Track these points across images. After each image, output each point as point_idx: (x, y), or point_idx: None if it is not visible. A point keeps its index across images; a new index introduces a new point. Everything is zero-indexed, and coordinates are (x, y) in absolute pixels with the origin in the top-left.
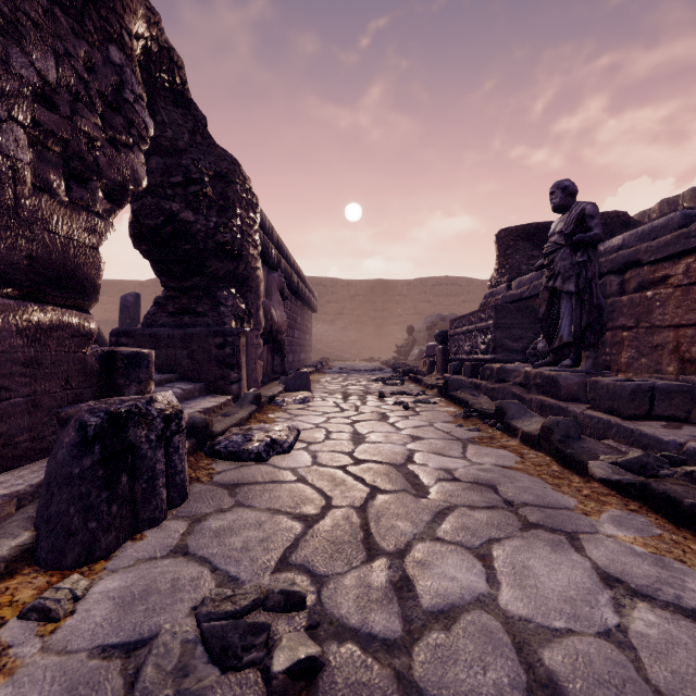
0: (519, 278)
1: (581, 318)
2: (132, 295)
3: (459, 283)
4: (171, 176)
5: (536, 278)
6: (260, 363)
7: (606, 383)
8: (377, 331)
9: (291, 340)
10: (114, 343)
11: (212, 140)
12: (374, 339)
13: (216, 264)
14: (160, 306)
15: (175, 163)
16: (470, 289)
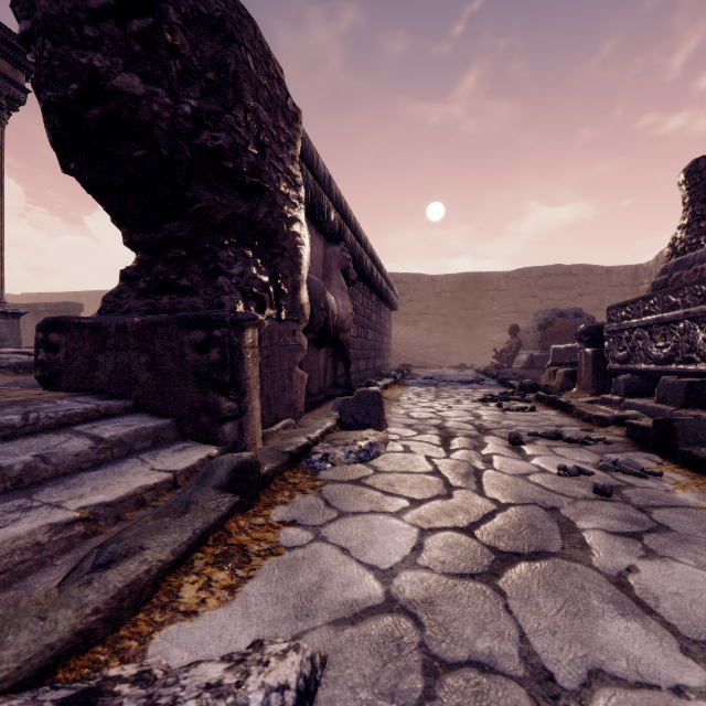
0: None
1: None
2: None
3: (574, 272)
4: None
5: None
6: (301, 376)
7: None
8: (468, 332)
9: (364, 343)
10: (41, 342)
11: None
12: (464, 343)
13: (208, 198)
14: (129, 280)
15: None
16: (589, 279)
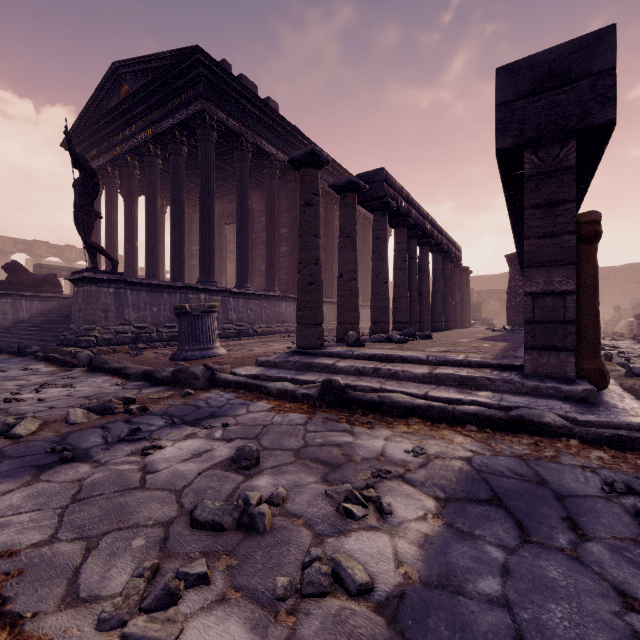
0: None
1: None
2: (476, 302)
3: None
4: None
5: None
6: None
7: None
8: None
9: None
10: None
11: None
12: None
13: None
14: None
15: None
16: None
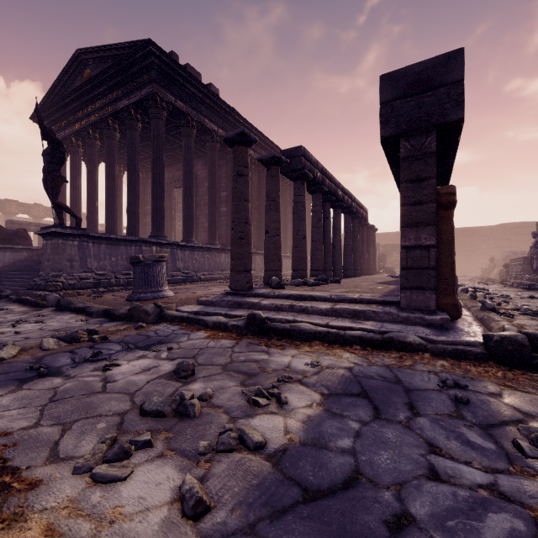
0: None
1: (537, 264)
2: (381, 254)
3: (534, 226)
4: None
5: None
6: None
7: (535, 277)
8: (466, 259)
9: None
10: None
11: None
12: (464, 264)
13: None
14: None
15: None
16: None
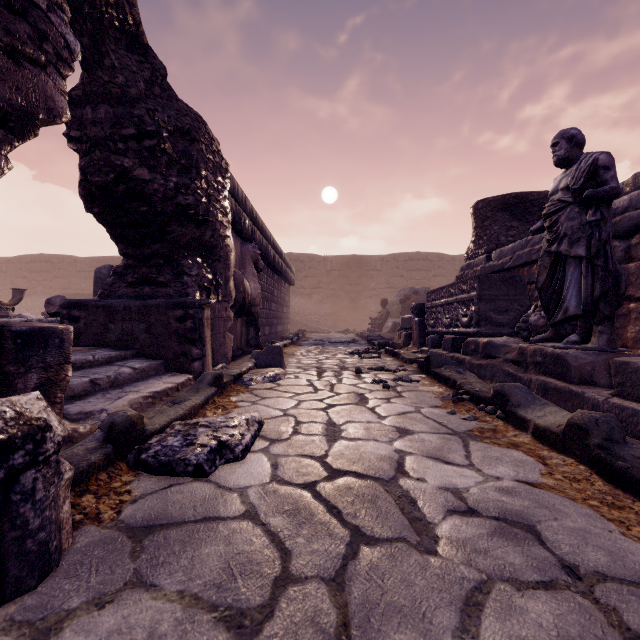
0: (500, 249)
1: (592, 286)
2: (106, 267)
3: (430, 258)
4: (122, 128)
5: (520, 248)
6: (230, 337)
7: None
8: (352, 304)
9: (268, 313)
10: (66, 315)
11: (173, 93)
12: (349, 312)
13: (179, 230)
14: (119, 275)
15: (127, 113)
16: (440, 264)
